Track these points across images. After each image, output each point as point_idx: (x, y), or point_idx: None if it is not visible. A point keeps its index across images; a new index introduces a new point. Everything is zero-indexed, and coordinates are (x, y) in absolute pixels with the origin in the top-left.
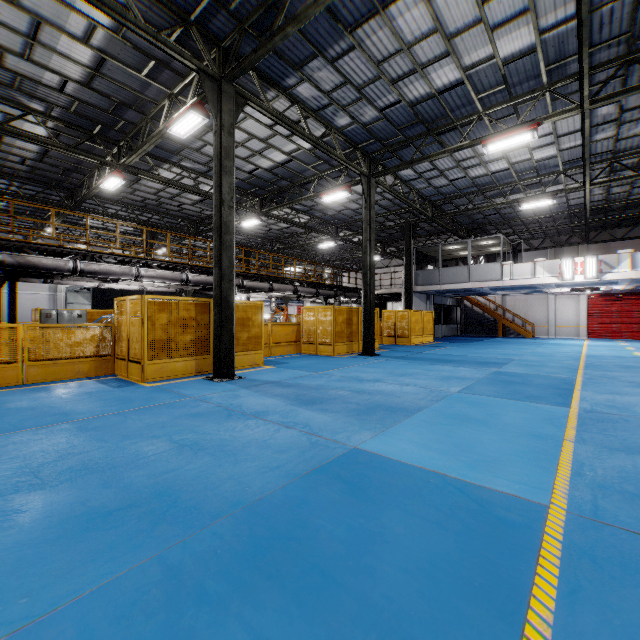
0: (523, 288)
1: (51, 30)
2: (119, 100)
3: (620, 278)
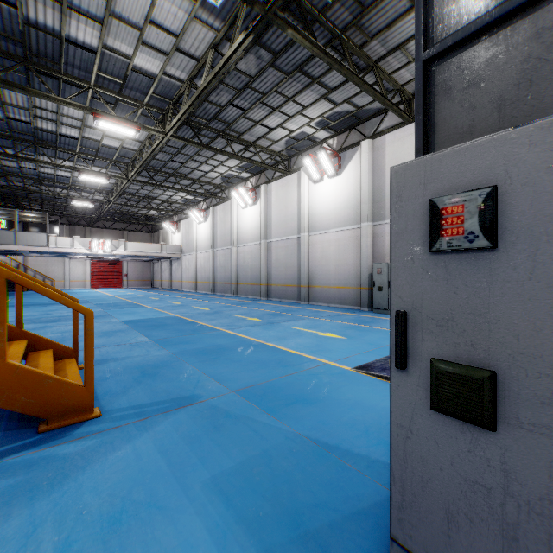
0: (58, 253)
1: None
2: None
3: (121, 254)
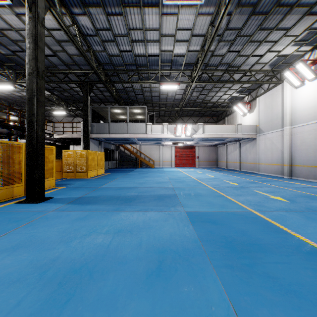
0: (154, 140)
1: None
2: None
3: (199, 137)
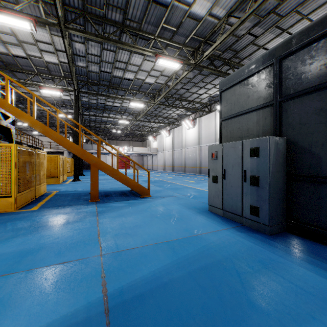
0: (105, 153)
1: (19, 47)
2: (2, 59)
3: (131, 153)
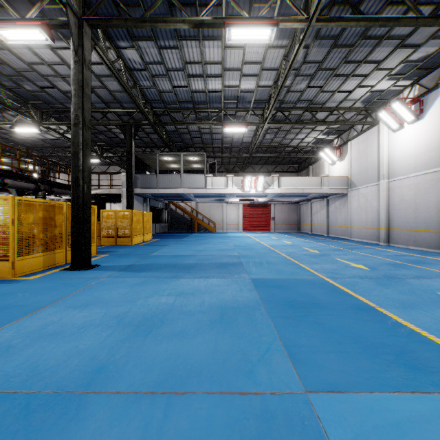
0: (215, 196)
1: None
2: None
3: (274, 192)
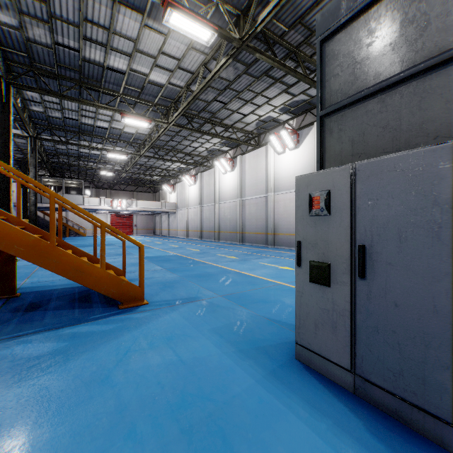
0: (89, 209)
1: None
2: None
3: (133, 210)
